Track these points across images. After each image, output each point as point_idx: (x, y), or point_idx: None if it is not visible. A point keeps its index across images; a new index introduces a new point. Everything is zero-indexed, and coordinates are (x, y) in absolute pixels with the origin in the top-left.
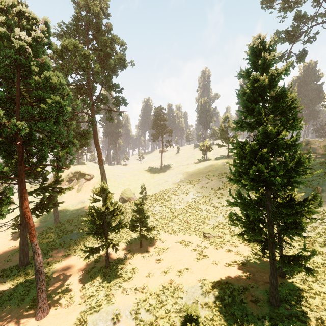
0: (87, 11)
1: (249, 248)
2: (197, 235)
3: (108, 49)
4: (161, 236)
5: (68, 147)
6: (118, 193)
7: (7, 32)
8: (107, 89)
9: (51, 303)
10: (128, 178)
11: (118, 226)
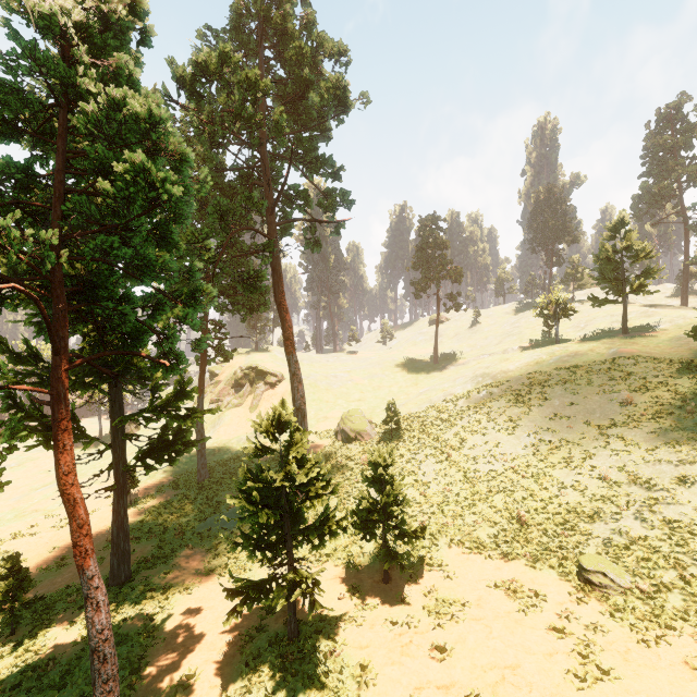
0: None
1: None
2: (559, 571)
3: (307, 71)
4: (442, 554)
5: (188, 306)
6: (334, 419)
7: None
8: (305, 172)
9: None
10: (358, 382)
11: (320, 528)
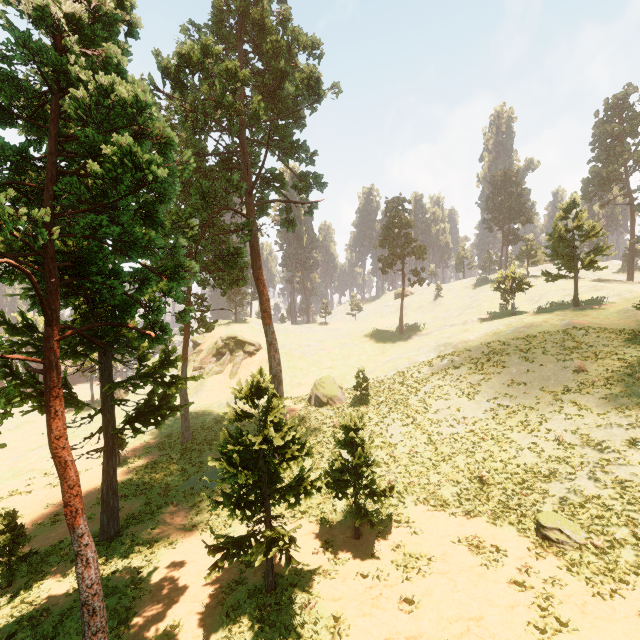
0: None
1: None
2: (518, 527)
3: (283, 63)
4: (408, 511)
5: (173, 280)
6: (307, 385)
7: None
8: (281, 157)
9: None
10: (329, 351)
11: (296, 488)
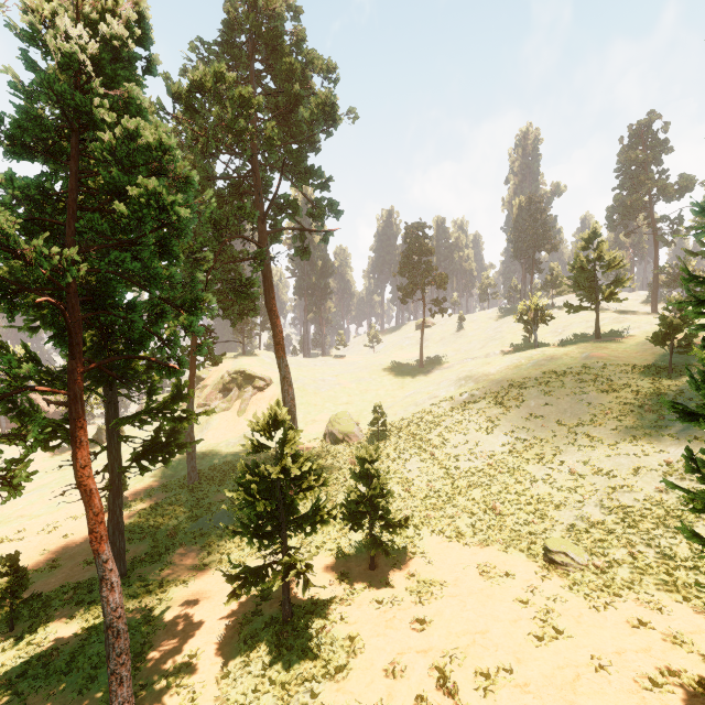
0: (251, 6)
1: None
2: (528, 553)
3: (297, 86)
4: (424, 543)
5: (190, 314)
6: (322, 422)
7: (37, 25)
8: (295, 182)
9: (147, 704)
10: (345, 386)
11: (313, 517)
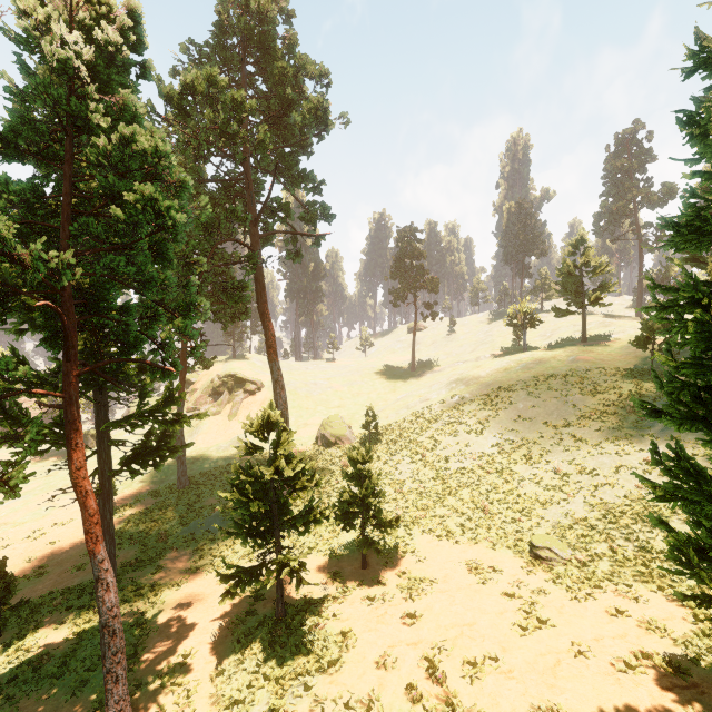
0: (243, 9)
1: (686, 613)
2: (514, 550)
3: (289, 90)
4: (415, 542)
5: (185, 317)
6: (314, 425)
7: (32, 31)
8: (287, 186)
9: (142, 703)
10: (337, 389)
11: (306, 517)
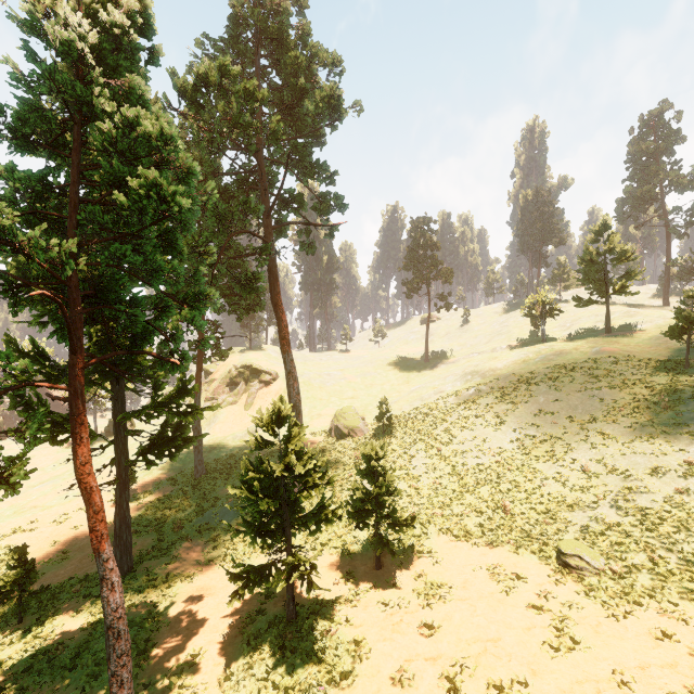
0: (257, 1)
1: None
2: (540, 555)
3: (302, 80)
4: (431, 542)
5: (193, 308)
6: (328, 416)
7: (36, 13)
8: (300, 177)
9: None
10: (351, 380)
11: (317, 516)
